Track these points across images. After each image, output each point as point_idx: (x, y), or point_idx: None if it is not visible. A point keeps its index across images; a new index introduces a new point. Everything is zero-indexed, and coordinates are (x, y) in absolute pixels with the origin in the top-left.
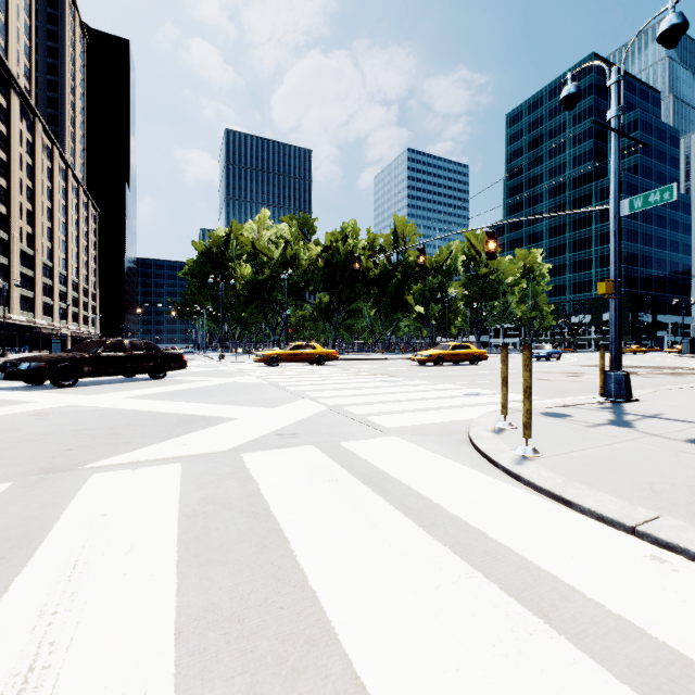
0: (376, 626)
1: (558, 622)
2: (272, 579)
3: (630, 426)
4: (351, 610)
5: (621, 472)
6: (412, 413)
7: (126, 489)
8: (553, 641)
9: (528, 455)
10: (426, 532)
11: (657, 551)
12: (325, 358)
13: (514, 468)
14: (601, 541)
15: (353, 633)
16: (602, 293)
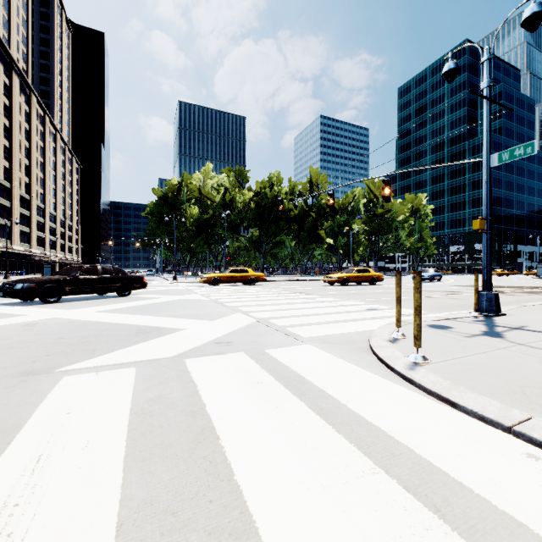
0: (291, 520)
1: (450, 517)
2: (203, 473)
3: (500, 336)
4: (270, 504)
5: (496, 377)
6: (323, 325)
7: (89, 390)
8: (447, 536)
9: (418, 362)
10: (335, 430)
11: (532, 449)
12: (255, 280)
13: (407, 373)
14: (483, 439)
15: (271, 527)
16: (476, 229)
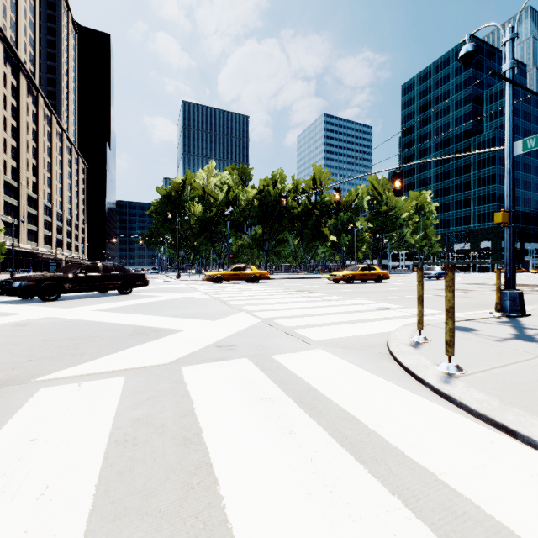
0: None
1: None
2: None
3: (535, 340)
4: None
5: None
6: (334, 326)
7: (65, 406)
8: None
9: (452, 372)
10: (367, 471)
11: None
12: (259, 278)
13: (443, 388)
14: None
15: None
16: (498, 222)
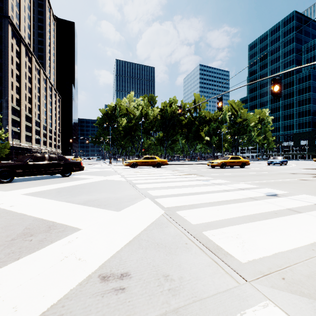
0: None
1: None
2: None
3: None
4: None
5: None
6: (246, 224)
7: None
8: None
9: None
10: None
11: None
12: (161, 164)
13: None
14: None
15: None
16: None
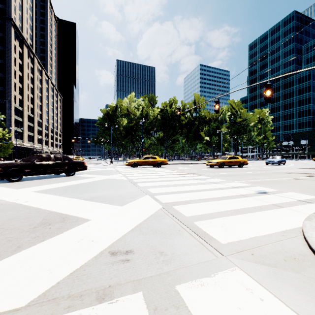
0: None
1: None
2: None
3: None
4: None
5: None
6: (232, 216)
7: None
8: None
9: None
10: None
11: None
12: (161, 164)
13: None
14: None
15: None
16: None
